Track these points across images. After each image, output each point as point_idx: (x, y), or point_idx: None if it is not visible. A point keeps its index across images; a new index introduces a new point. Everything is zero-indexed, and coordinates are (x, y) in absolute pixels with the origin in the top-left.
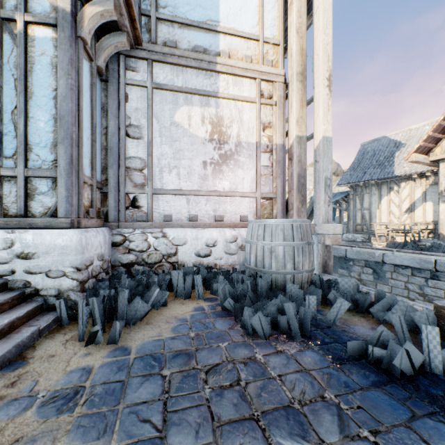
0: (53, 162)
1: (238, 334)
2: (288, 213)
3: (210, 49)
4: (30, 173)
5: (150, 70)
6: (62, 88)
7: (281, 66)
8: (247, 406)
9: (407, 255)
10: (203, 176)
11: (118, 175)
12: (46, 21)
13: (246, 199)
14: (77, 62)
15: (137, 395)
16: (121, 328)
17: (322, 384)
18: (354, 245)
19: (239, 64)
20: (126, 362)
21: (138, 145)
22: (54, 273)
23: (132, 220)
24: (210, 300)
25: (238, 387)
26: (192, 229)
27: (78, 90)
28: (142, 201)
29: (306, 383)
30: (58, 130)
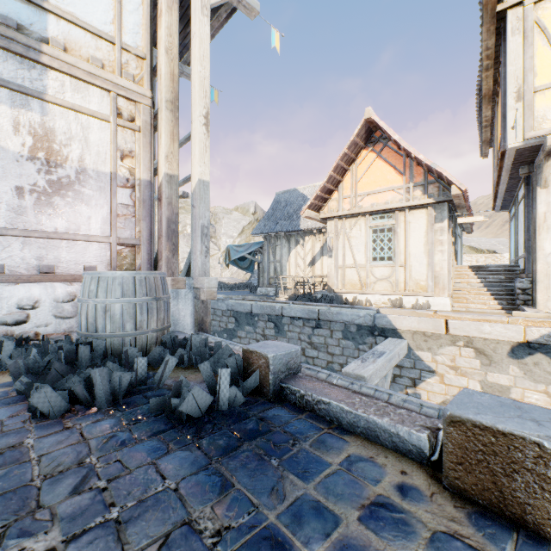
0: None
1: (18, 421)
2: (158, 263)
3: (30, 28)
4: None
5: None
6: None
7: (147, 85)
8: None
9: (299, 307)
10: (17, 209)
11: None
12: None
13: (95, 244)
14: None
15: None
16: None
17: (94, 449)
18: (261, 299)
19: (82, 65)
20: None
21: None
22: None
23: None
24: (8, 385)
25: None
26: None
27: None
28: None
29: (73, 454)
30: None
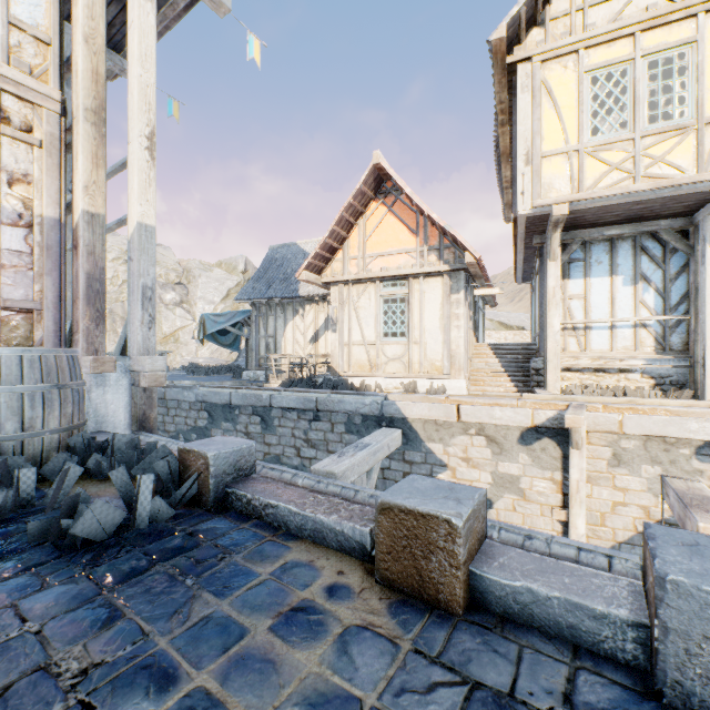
0: None
1: None
2: (74, 337)
3: None
4: None
5: None
6: None
7: (54, 83)
8: None
9: (293, 395)
10: None
11: None
12: None
13: None
14: None
15: None
16: None
17: None
18: (244, 386)
19: None
20: None
21: None
22: None
23: None
24: None
25: None
26: None
27: None
28: None
29: None
30: None
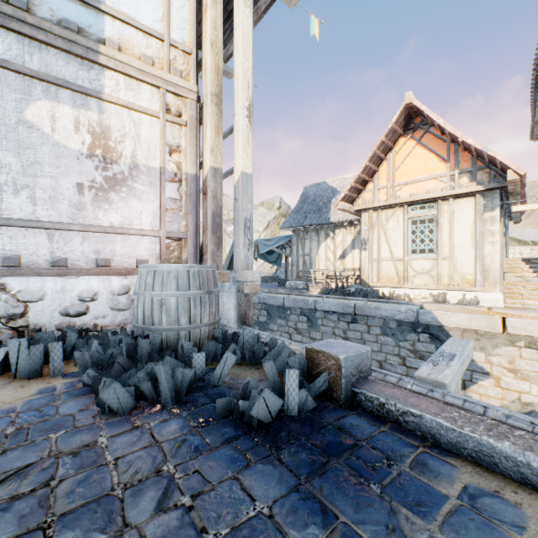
0: None
1: (88, 416)
2: (203, 257)
3: (89, 30)
4: None
5: None
6: None
7: (193, 80)
8: (43, 513)
9: (334, 301)
10: (77, 204)
11: None
12: None
13: (146, 238)
14: None
15: None
16: None
17: (168, 455)
18: (292, 292)
19: (135, 63)
20: None
21: None
22: None
23: None
24: (73, 376)
25: (43, 490)
26: (57, 278)
27: None
28: None
29: (148, 459)
30: None
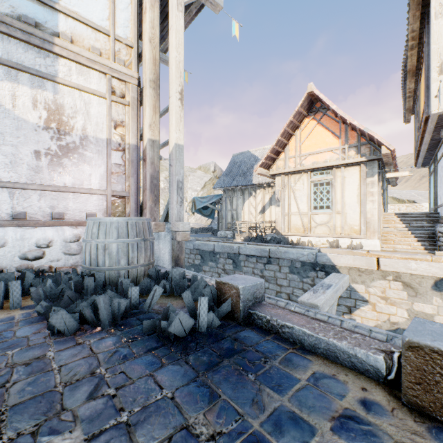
0: None
1: (40, 337)
2: (143, 211)
3: (45, 25)
4: None
5: None
6: None
7: (135, 69)
8: None
9: (253, 247)
10: (35, 168)
11: None
12: None
13: (94, 196)
14: None
15: None
16: None
17: (102, 362)
18: (221, 240)
19: (85, 53)
20: None
21: None
22: None
23: None
24: (30, 308)
25: None
26: (17, 229)
27: None
28: None
29: (86, 365)
30: None
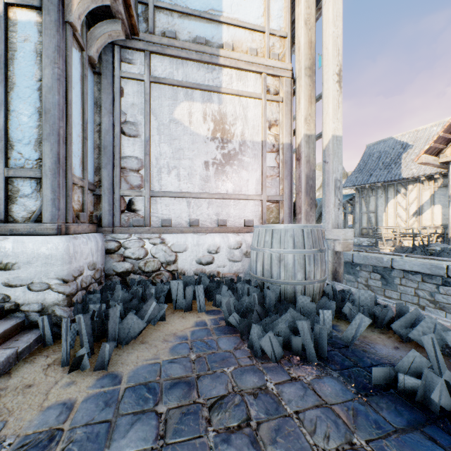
0: (37, 161)
1: (245, 356)
2: (296, 217)
3: (212, 40)
4: (11, 173)
5: (147, 62)
6: (48, 78)
7: (288, 60)
8: None
9: (417, 260)
10: (205, 178)
11: (112, 176)
12: (29, 3)
13: (251, 202)
14: (65, 50)
15: (125, 443)
16: (111, 351)
17: (349, 424)
18: (361, 249)
19: (243, 57)
20: (115, 394)
21: (135, 144)
22: (37, 286)
23: (128, 224)
24: (212, 313)
25: (248, 429)
26: (193, 235)
27: (67, 81)
28: (139, 205)
29: (330, 423)
30: (43, 125)
